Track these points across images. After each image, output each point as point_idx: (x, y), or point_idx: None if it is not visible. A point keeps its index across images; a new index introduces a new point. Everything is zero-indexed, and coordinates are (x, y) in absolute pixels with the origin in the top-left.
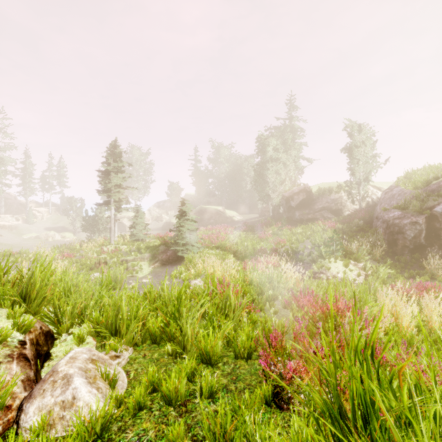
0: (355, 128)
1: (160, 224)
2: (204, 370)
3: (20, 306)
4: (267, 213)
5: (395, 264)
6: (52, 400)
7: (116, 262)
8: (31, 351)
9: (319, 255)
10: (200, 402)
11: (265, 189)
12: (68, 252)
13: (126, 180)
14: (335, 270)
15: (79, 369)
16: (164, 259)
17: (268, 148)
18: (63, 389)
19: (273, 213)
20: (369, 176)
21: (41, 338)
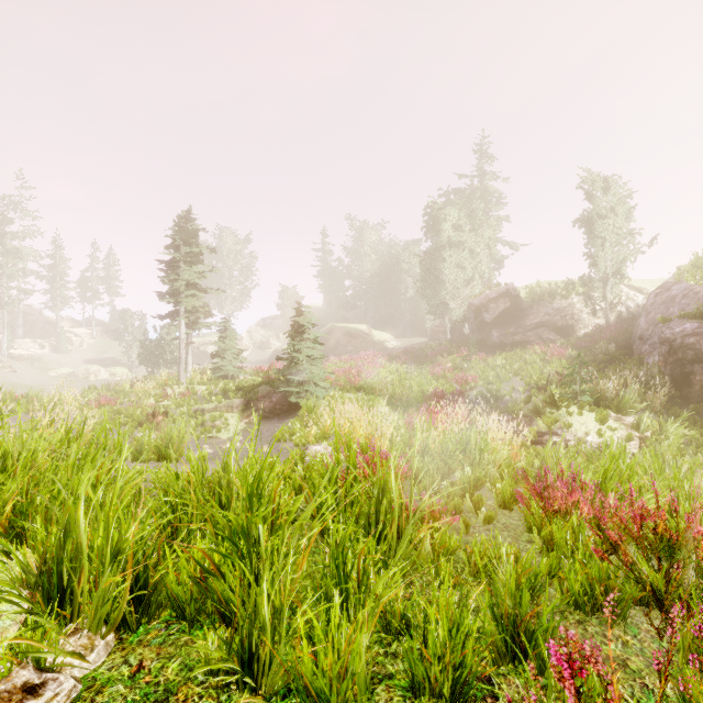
0: (597, 184)
1: (266, 353)
2: None
3: None
4: (442, 335)
5: (693, 419)
6: None
7: (185, 414)
8: None
9: (547, 401)
10: None
11: (439, 294)
12: (106, 396)
13: (205, 277)
14: (581, 429)
15: None
16: (266, 408)
17: (445, 224)
18: None
19: (452, 334)
20: (623, 267)
21: None
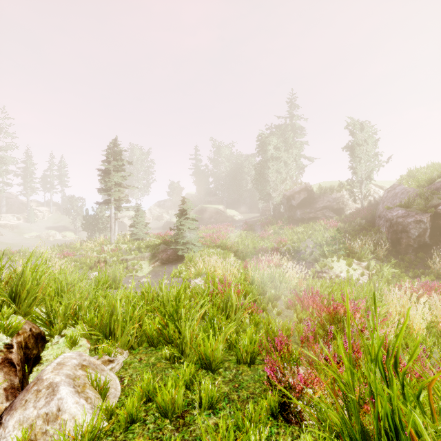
0: (357, 126)
1: (161, 223)
2: (204, 376)
3: (9, 306)
4: (268, 212)
5: (399, 264)
6: (34, 412)
7: (116, 261)
8: (18, 355)
9: (321, 254)
10: (199, 419)
11: (266, 188)
12: (67, 251)
13: (126, 179)
14: (338, 269)
15: (66, 377)
16: (164, 258)
17: (269, 146)
18: (47, 400)
19: (274, 212)
20: (371, 175)
21: (31, 341)
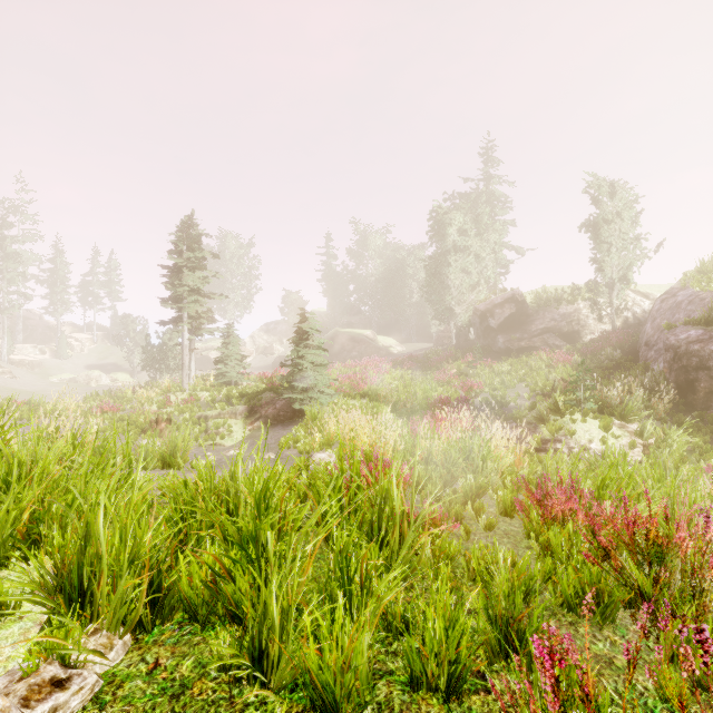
0: (603, 189)
1: (270, 359)
2: None
3: None
4: (447, 341)
5: (697, 427)
6: None
7: (189, 420)
8: None
9: (551, 408)
10: None
11: (444, 299)
12: (109, 402)
13: (208, 282)
14: (584, 436)
15: None
16: (269, 415)
17: (450, 229)
18: None
19: (457, 340)
20: (629, 273)
21: None
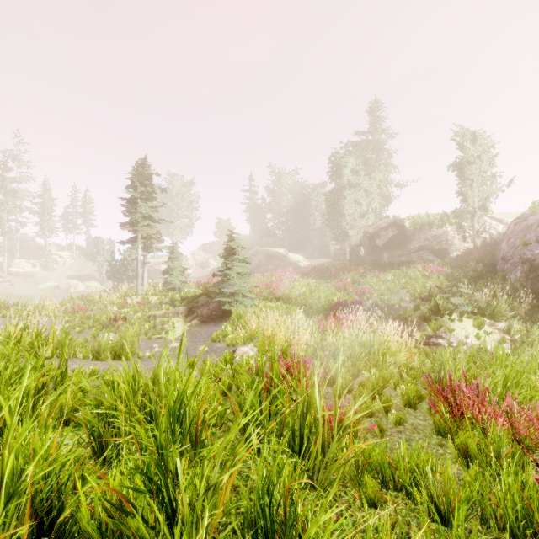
0: (467, 137)
1: (206, 271)
2: None
3: None
4: (343, 257)
5: None
6: None
7: (141, 318)
8: None
9: (432, 309)
10: None
11: (341, 224)
12: (79, 304)
13: (158, 211)
14: (461, 333)
15: None
16: (204, 314)
17: (345, 170)
18: None
19: (351, 256)
20: (487, 203)
21: None
